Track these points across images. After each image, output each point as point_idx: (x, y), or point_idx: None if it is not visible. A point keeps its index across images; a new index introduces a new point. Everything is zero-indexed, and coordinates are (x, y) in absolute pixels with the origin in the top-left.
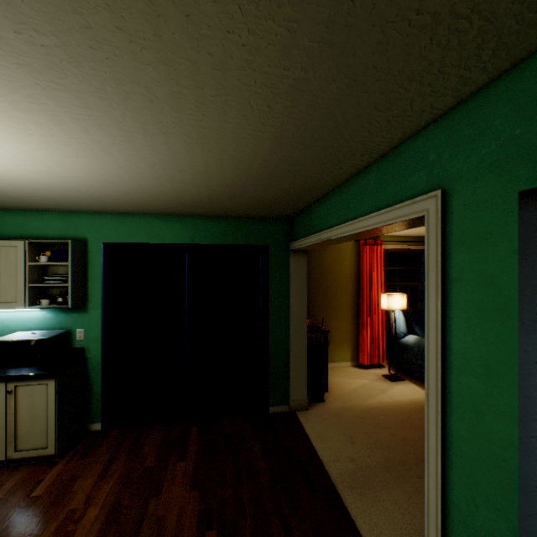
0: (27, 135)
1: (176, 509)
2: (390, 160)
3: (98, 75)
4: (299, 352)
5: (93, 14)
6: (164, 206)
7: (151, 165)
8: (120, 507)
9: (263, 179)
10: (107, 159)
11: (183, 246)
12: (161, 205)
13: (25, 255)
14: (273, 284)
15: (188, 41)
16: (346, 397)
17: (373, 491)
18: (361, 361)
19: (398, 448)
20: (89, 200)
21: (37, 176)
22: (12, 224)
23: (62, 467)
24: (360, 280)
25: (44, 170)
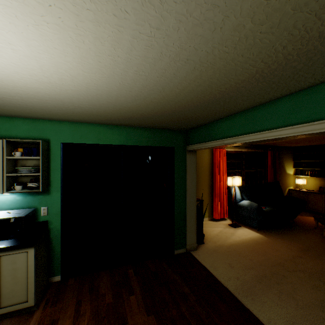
0: (74, 47)
1: None
2: (304, 94)
3: None
4: (192, 214)
5: None
6: (114, 118)
7: (145, 85)
8: None
9: (207, 102)
10: (118, 76)
11: (120, 146)
12: (113, 117)
13: (2, 151)
14: (177, 172)
15: None
16: (214, 239)
17: (258, 296)
18: (214, 217)
19: (258, 267)
20: (63, 110)
21: (40, 87)
22: None
23: (40, 315)
24: (213, 169)
25: (52, 82)
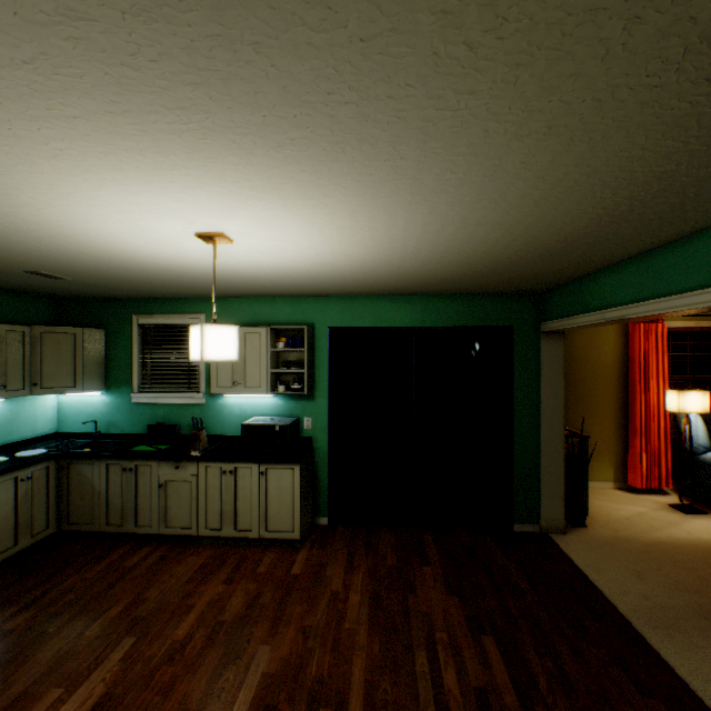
0: (350, 237)
1: (439, 609)
2: None
3: (468, 191)
4: (553, 460)
5: (510, 158)
6: (400, 287)
7: (433, 251)
8: (379, 597)
9: (546, 253)
10: (397, 248)
11: (411, 329)
12: (398, 286)
13: (267, 341)
14: (518, 374)
15: (575, 162)
16: (616, 525)
17: (686, 635)
18: (630, 482)
19: None
20: (332, 284)
21: (312, 267)
22: (248, 311)
23: (307, 553)
24: (628, 371)
25: (325, 262)
